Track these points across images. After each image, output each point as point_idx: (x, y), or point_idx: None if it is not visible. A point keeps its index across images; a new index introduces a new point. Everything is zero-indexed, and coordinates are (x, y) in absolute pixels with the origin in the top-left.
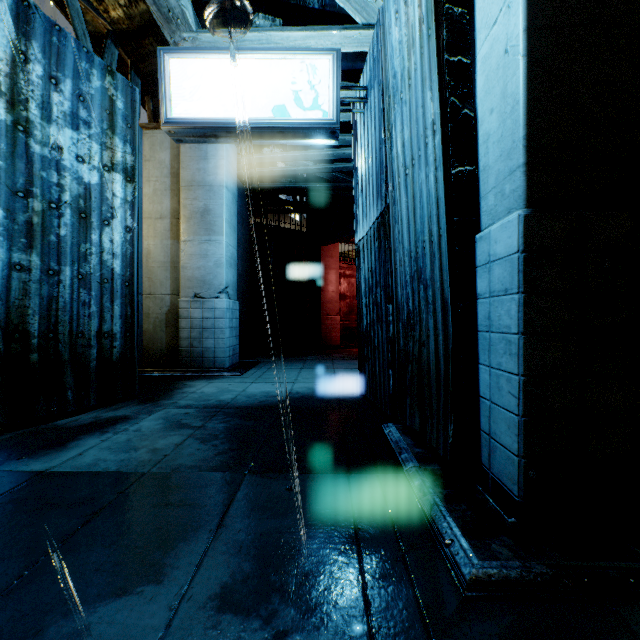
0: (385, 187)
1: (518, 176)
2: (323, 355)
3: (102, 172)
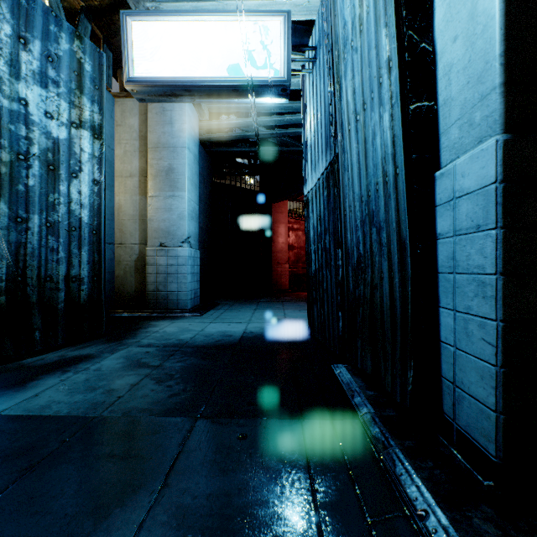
0: (334, 137)
1: (494, 99)
2: (274, 298)
3: (70, 128)
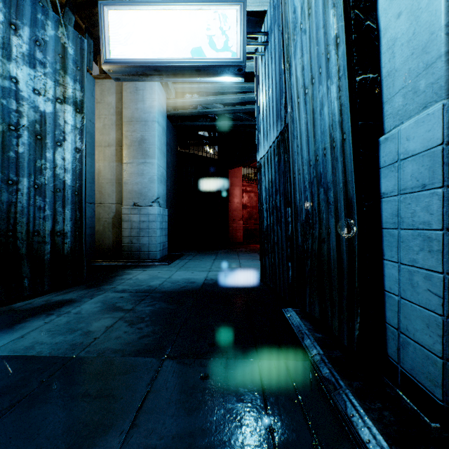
0: (284, 109)
1: (439, 66)
2: (230, 249)
3: (55, 103)
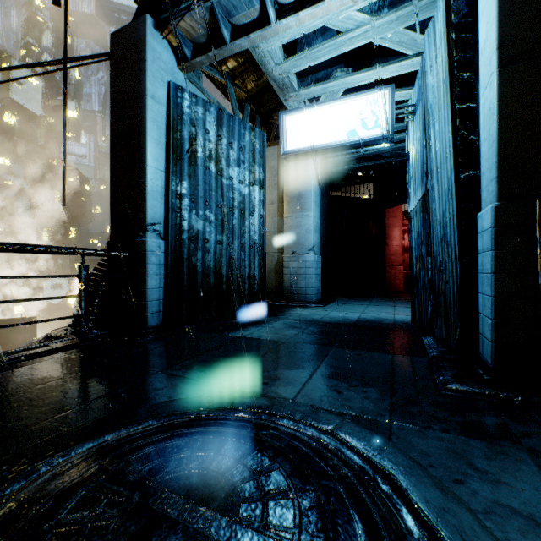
0: (425, 177)
1: (493, 184)
2: (387, 297)
3: (249, 187)
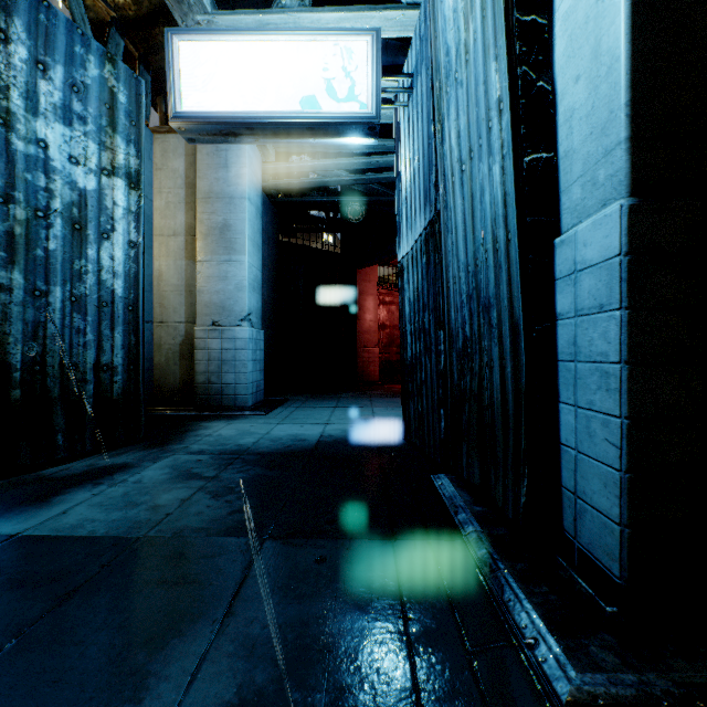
0: (435, 190)
1: (618, 155)
2: (360, 392)
3: (100, 176)
